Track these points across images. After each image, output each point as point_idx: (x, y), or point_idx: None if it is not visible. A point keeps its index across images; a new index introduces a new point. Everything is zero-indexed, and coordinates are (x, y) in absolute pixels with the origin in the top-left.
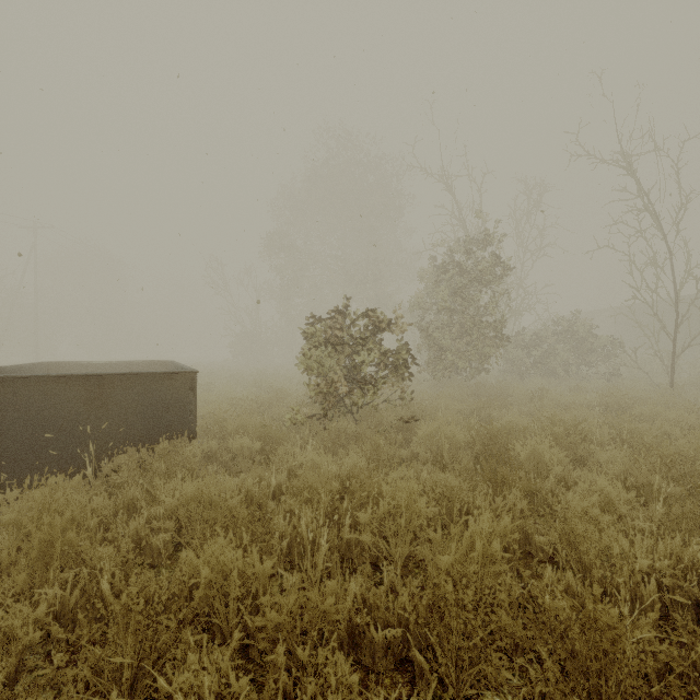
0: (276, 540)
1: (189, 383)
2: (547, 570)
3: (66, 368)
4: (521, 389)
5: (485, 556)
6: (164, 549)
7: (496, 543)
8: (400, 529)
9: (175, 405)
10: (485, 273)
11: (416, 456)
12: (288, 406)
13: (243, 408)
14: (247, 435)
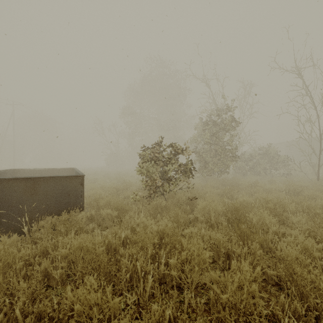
0: (123, 273)
1: (80, 181)
2: (281, 297)
3: (23, 171)
4: (245, 182)
5: (247, 292)
6: (60, 278)
7: (255, 286)
8: (193, 267)
9: (73, 192)
10: (227, 125)
11: (196, 218)
12: (131, 190)
13: (109, 192)
14: (110, 207)
